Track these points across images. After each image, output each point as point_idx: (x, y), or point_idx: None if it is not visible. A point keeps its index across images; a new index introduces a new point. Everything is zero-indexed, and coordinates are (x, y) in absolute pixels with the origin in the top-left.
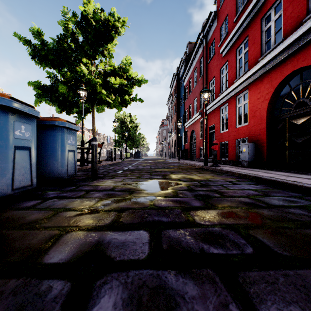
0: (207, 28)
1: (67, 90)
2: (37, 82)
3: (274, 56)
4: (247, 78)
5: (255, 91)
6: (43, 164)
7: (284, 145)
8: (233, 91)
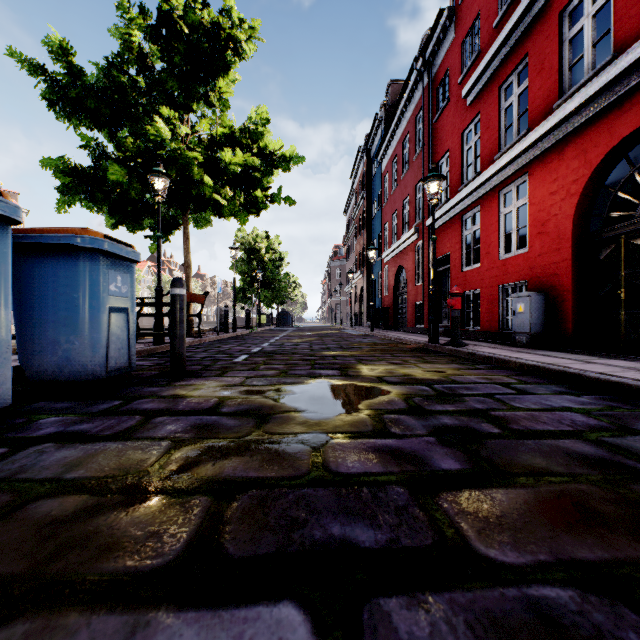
0: (433, 46)
1: (126, 177)
2: (61, 159)
3: (594, 93)
4: (525, 149)
5: (545, 176)
6: (44, 344)
7: (614, 296)
8: (494, 179)
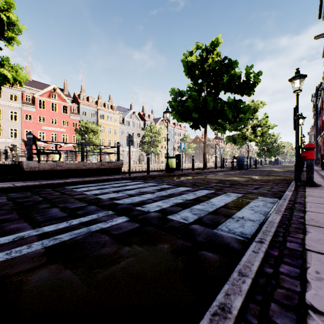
0: (322, 86)
1: (240, 140)
2: (227, 136)
3: None
4: None
5: None
6: None
7: None
8: None
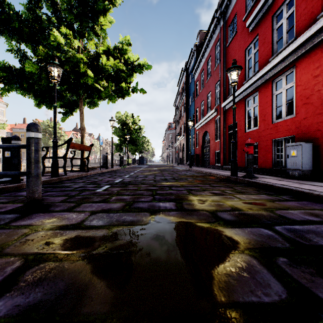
0: (226, 2)
1: (38, 71)
2: (1, 62)
3: None
4: (294, 50)
5: (309, 65)
6: None
7: None
8: (269, 73)
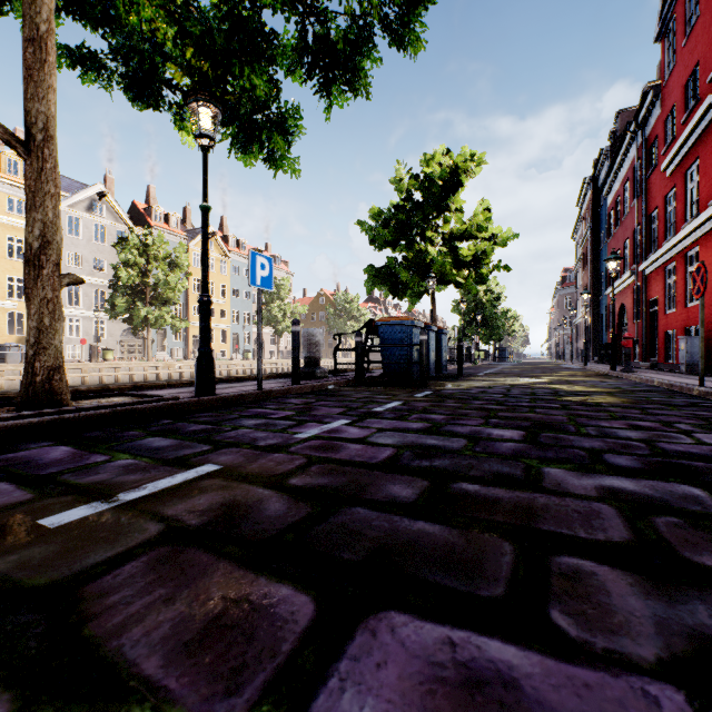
0: (644, 113)
1: (408, 275)
2: (370, 266)
3: None
4: (693, 230)
5: (706, 251)
6: None
7: None
8: (680, 244)
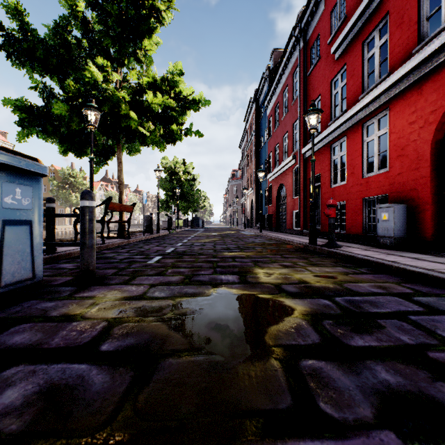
0: (307, 17)
1: (68, 112)
2: (20, 100)
3: None
4: (387, 89)
5: (404, 109)
6: None
7: None
8: (358, 115)
